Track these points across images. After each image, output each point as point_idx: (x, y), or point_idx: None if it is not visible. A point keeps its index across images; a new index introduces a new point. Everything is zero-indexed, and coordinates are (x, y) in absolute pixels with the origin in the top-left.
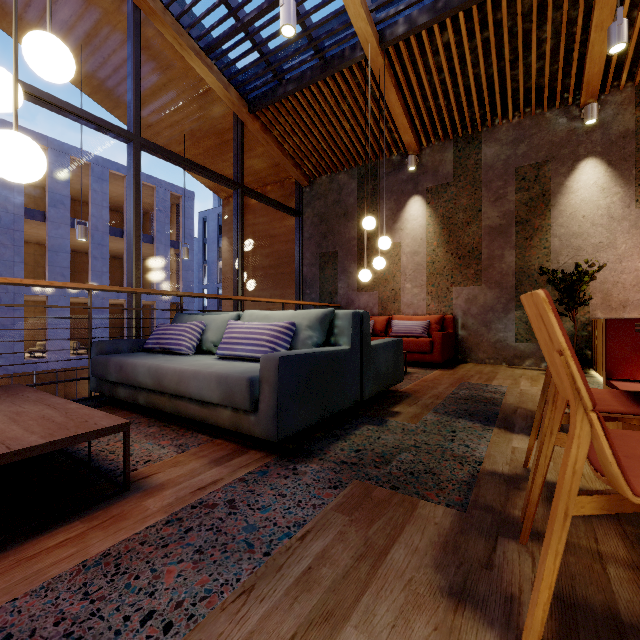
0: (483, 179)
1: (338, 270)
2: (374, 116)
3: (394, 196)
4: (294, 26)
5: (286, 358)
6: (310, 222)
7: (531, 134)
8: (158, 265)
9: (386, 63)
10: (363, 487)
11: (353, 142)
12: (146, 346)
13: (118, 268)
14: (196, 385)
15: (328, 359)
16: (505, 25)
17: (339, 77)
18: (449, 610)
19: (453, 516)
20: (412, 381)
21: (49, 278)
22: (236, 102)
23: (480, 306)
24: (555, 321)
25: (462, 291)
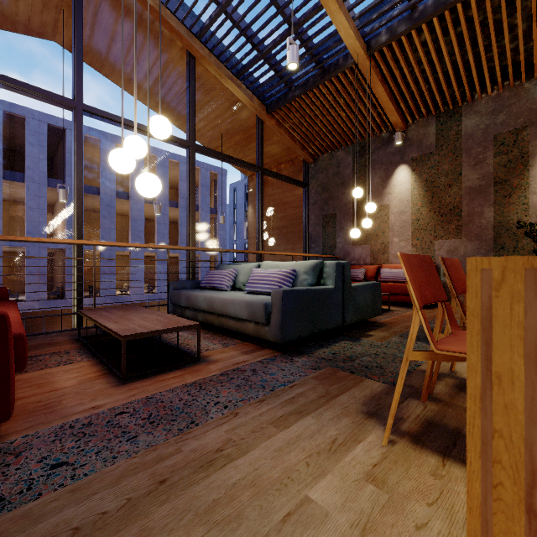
0: (463, 147)
1: (337, 228)
2: (365, 104)
3: (383, 166)
4: (296, 63)
5: (287, 291)
6: (314, 191)
7: (510, 104)
8: (201, 227)
9: (372, 65)
10: (332, 370)
11: (348, 126)
12: (201, 285)
13: (174, 230)
14: (233, 308)
15: (316, 294)
16: (476, 20)
17: (335, 80)
18: (363, 418)
19: (384, 387)
20: (391, 316)
21: (131, 239)
22: (258, 108)
23: (461, 256)
24: (404, 267)
25: (444, 243)
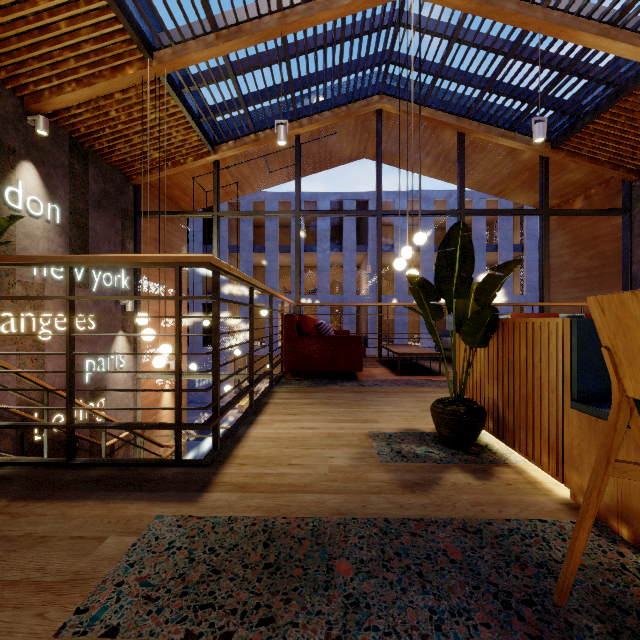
0: None
1: None
2: None
3: None
4: (542, 137)
5: None
6: None
7: None
8: None
9: None
10: None
11: None
12: None
13: None
14: None
15: None
16: None
17: (638, 91)
18: None
19: None
20: None
21: None
22: (538, 149)
23: None
24: None
25: None
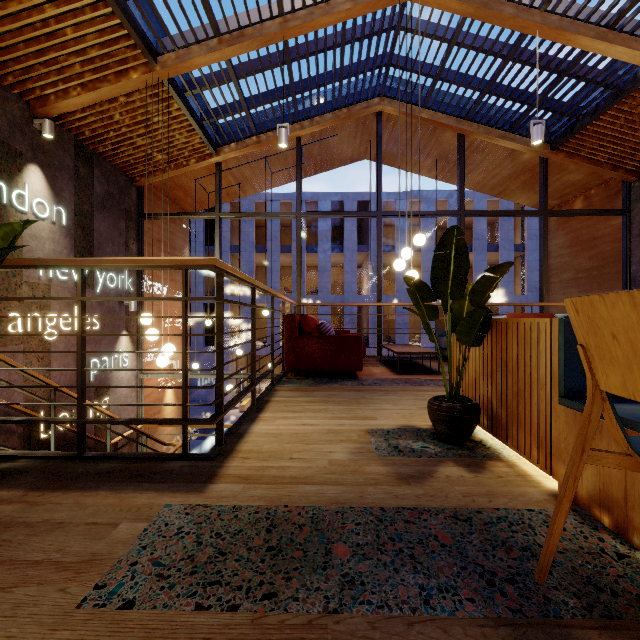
0: None
1: None
2: None
3: None
4: (540, 139)
5: None
6: (639, 217)
7: None
8: None
9: None
10: None
11: None
12: None
13: (469, 276)
14: None
15: None
16: None
17: (636, 93)
18: None
19: None
20: None
21: None
22: (537, 150)
23: None
24: None
25: None
